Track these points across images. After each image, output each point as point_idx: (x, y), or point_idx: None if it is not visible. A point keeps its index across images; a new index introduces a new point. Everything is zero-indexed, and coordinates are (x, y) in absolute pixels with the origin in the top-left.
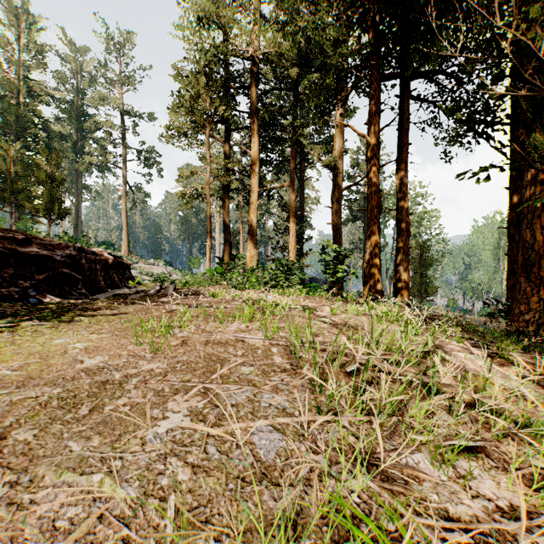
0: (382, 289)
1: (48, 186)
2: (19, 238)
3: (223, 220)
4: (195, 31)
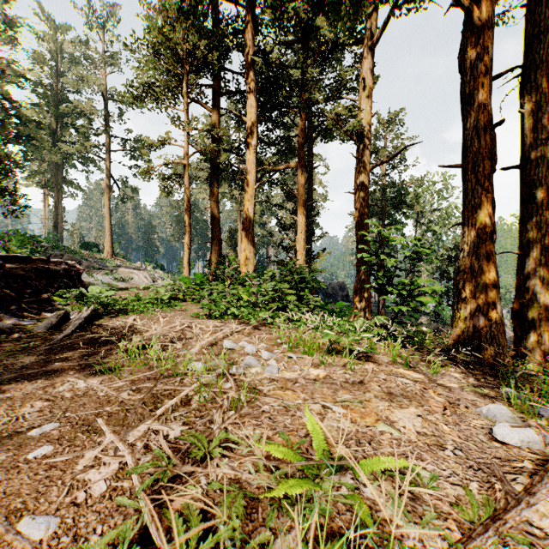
0: (502, 327)
1: None
2: None
3: (211, 211)
4: None
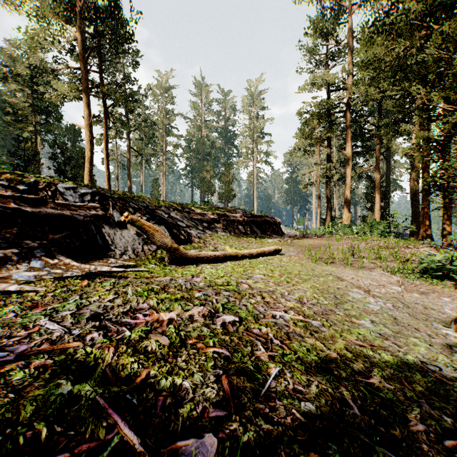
0: (429, 236)
1: (227, 183)
2: (267, 216)
3: (326, 195)
4: (310, 88)
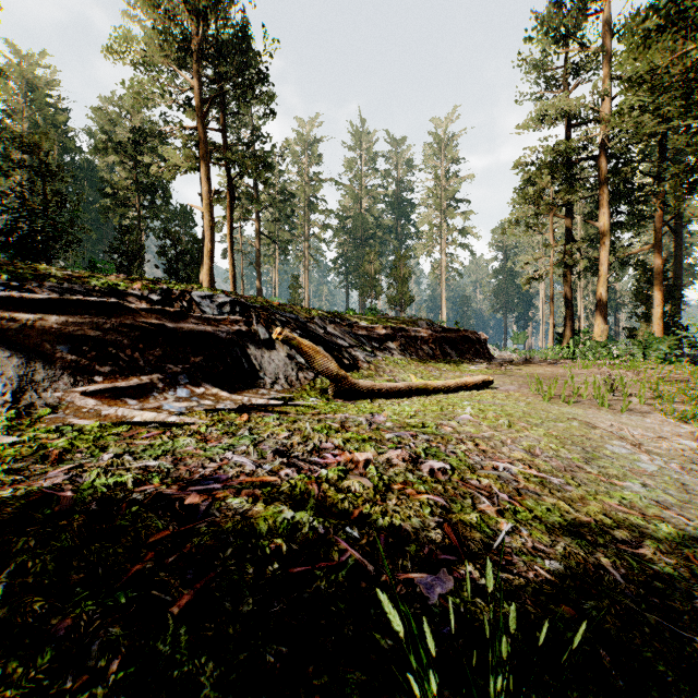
0: None
1: (400, 280)
2: (466, 330)
3: (564, 296)
4: (536, 124)
